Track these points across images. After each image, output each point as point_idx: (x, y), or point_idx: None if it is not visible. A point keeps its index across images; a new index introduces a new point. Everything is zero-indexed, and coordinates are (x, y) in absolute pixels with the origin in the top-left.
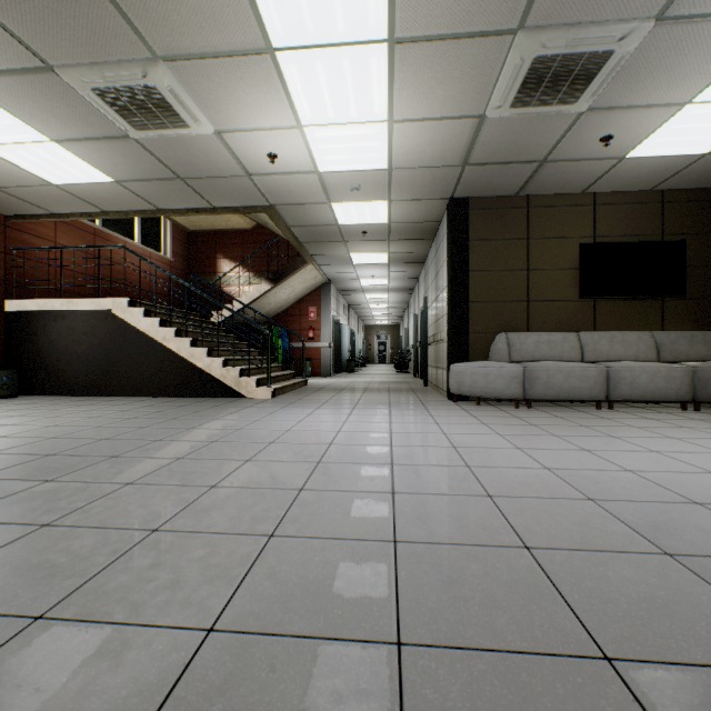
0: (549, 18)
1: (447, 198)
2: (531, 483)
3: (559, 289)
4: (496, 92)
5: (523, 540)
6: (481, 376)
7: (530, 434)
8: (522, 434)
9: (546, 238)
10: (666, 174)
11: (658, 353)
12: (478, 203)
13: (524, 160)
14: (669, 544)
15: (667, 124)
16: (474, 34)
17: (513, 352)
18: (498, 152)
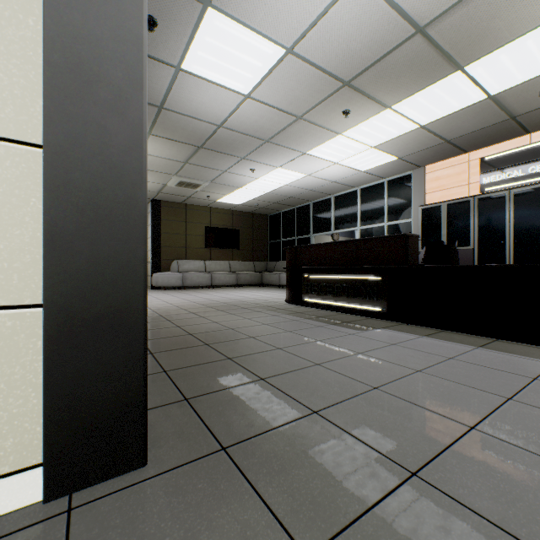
0: (183, 175)
1: (151, 198)
2: (175, 300)
3: (198, 243)
4: (170, 182)
5: (170, 303)
6: (166, 278)
7: (181, 294)
8: (178, 295)
9: (193, 222)
10: (232, 207)
11: (230, 269)
12: (165, 203)
13: (183, 195)
14: (195, 301)
15: (225, 197)
16: (162, 172)
17: (180, 268)
18: (172, 192)
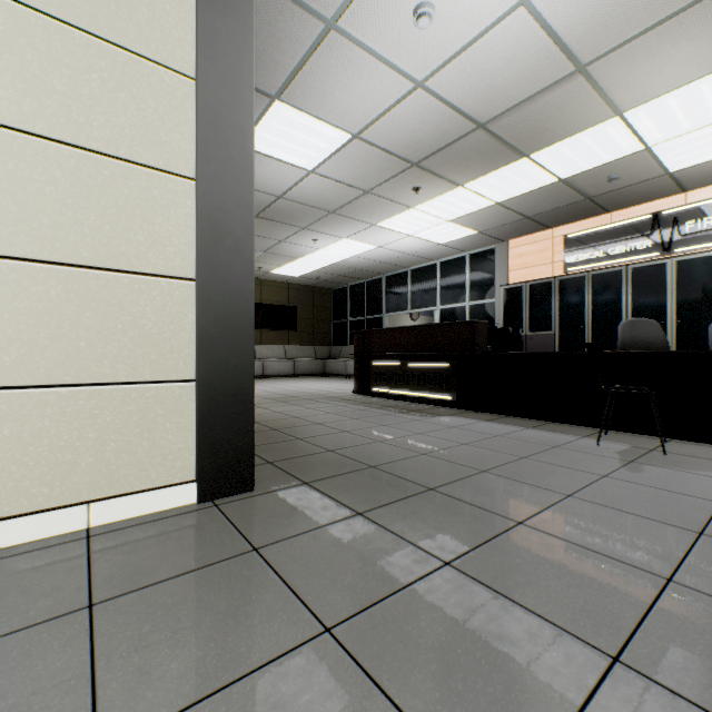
0: None
1: None
2: None
3: None
4: None
5: None
6: None
7: None
8: None
9: None
10: (288, 279)
11: (286, 355)
12: None
13: None
14: None
15: (280, 268)
16: None
17: None
18: None
